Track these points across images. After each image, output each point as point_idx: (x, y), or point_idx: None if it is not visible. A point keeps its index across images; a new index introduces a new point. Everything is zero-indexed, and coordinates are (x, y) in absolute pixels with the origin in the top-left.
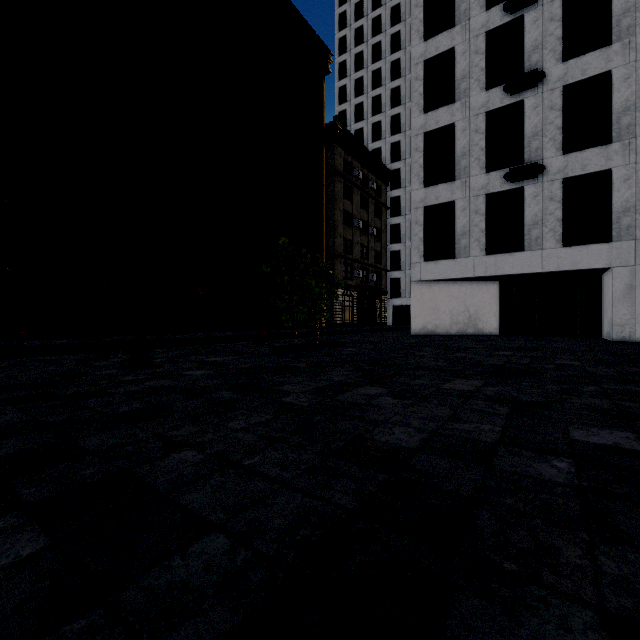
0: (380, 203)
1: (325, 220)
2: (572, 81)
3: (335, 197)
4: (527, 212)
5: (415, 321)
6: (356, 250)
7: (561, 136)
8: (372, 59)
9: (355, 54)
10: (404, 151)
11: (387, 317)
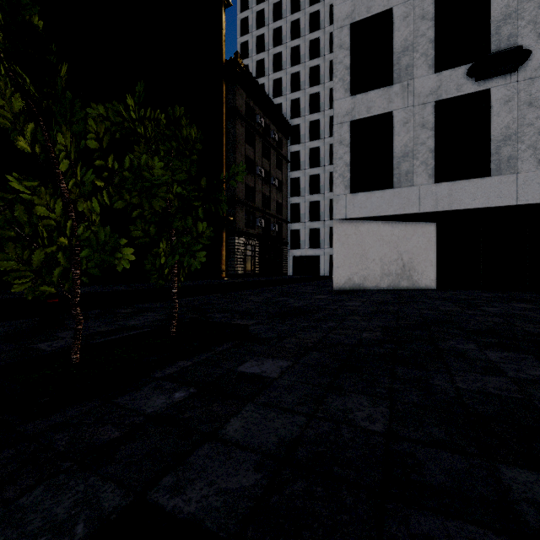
0: (281, 155)
1: (226, 164)
2: None
3: (236, 140)
4: (495, 123)
5: (338, 271)
6: (258, 199)
7: None
8: (273, 18)
9: (257, 12)
10: (303, 108)
11: (287, 267)
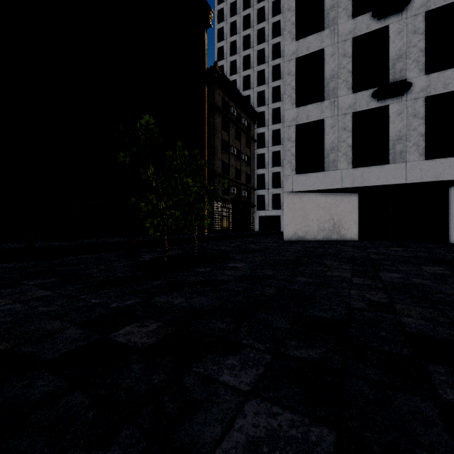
0: (250, 137)
1: (207, 146)
2: (434, 7)
3: (215, 128)
4: (392, 128)
5: (287, 228)
6: (231, 172)
7: (424, 58)
8: (243, 27)
9: (230, 23)
10: (267, 98)
11: (255, 225)
